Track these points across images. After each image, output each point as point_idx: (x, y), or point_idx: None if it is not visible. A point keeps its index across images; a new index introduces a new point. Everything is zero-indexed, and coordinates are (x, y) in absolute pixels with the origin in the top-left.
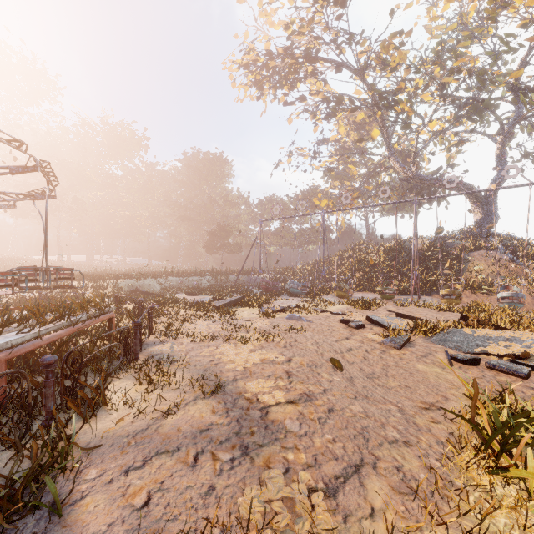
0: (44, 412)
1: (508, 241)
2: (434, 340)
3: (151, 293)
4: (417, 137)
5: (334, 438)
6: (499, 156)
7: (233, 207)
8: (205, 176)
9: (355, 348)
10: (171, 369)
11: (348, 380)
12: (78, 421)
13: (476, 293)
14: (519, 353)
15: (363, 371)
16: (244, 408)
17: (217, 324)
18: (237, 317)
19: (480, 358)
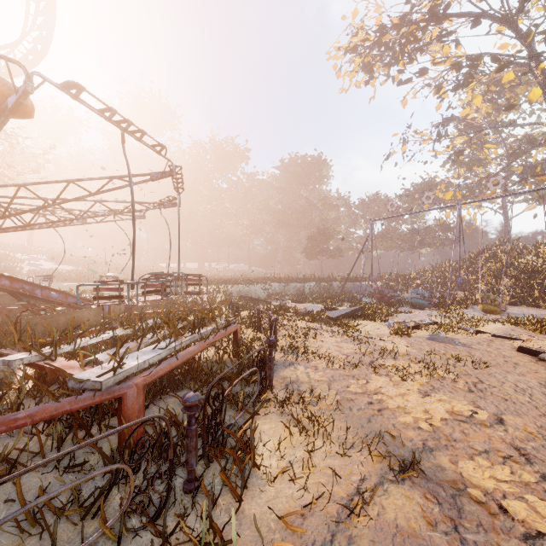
0: (183, 459)
1: None
2: None
3: (258, 299)
4: None
5: None
6: None
7: (332, 209)
8: (303, 180)
9: None
10: (319, 409)
11: None
12: (225, 490)
13: None
14: None
15: None
16: (484, 526)
17: (348, 343)
18: (362, 333)
19: None
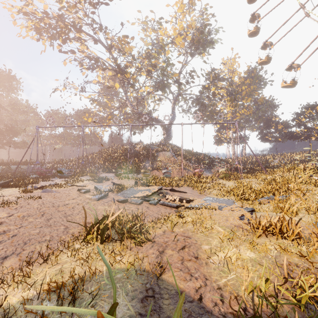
0: None
1: (174, 147)
2: (119, 194)
3: None
4: (138, 92)
5: (3, 248)
6: (172, 109)
7: (21, 113)
8: None
9: (72, 203)
10: None
11: (46, 220)
12: None
13: (159, 171)
14: (145, 195)
15: (65, 214)
16: None
17: None
18: None
19: (127, 199)
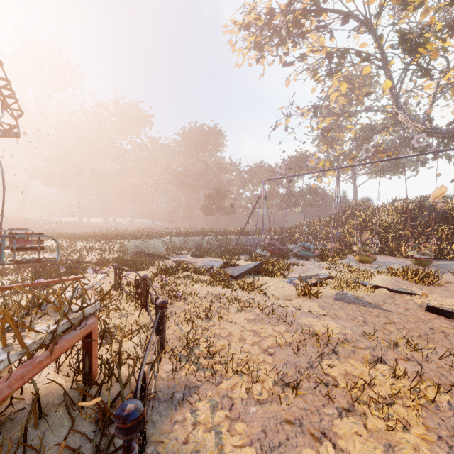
0: None
1: None
2: None
3: (156, 255)
4: (437, 85)
5: None
6: None
7: (226, 173)
8: (201, 146)
9: None
10: None
11: None
12: None
13: None
14: None
15: None
16: None
17: (264, 324)
18: (270, 297)
19: None
